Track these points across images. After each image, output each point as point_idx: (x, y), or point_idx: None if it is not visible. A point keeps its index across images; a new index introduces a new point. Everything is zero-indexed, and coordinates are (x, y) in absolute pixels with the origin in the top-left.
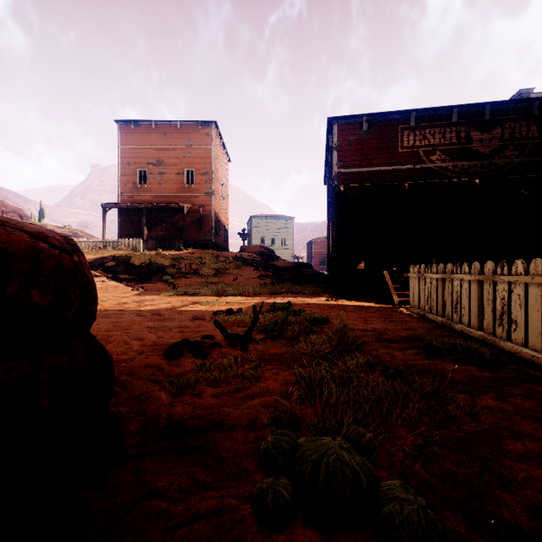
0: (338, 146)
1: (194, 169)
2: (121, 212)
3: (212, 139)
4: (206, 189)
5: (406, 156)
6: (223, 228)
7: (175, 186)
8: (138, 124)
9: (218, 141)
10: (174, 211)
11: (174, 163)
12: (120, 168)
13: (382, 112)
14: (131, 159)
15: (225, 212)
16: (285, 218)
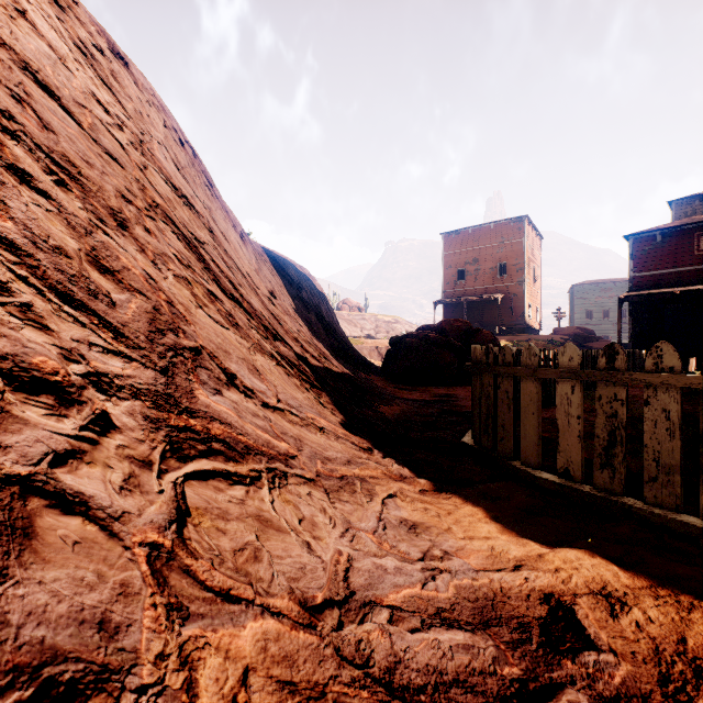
0: (633, 256)
1: (506, 262)
2: (444, 305)
3: (523, 232)
4: (517, 278)
5: (702, 257)
6: (534, 310)
7: (489, 279)
8: (457, 232)
9: (529, 229)
10: (488, 301)
11: (488, 260)
12: (444, 270)
13: (674, 226)
14: (452, 262)
15: (537, 293)
16: (626, 283)
